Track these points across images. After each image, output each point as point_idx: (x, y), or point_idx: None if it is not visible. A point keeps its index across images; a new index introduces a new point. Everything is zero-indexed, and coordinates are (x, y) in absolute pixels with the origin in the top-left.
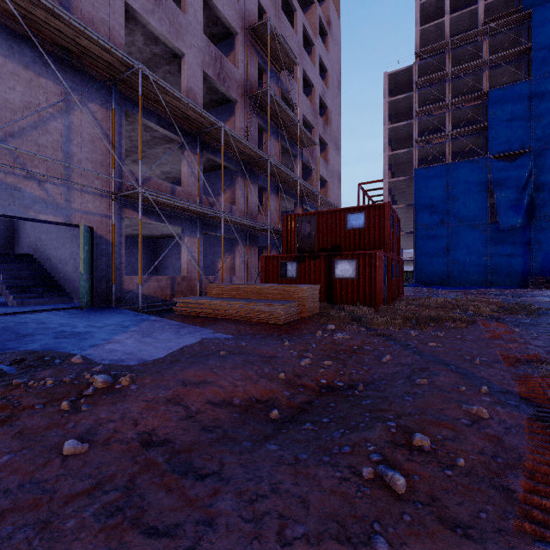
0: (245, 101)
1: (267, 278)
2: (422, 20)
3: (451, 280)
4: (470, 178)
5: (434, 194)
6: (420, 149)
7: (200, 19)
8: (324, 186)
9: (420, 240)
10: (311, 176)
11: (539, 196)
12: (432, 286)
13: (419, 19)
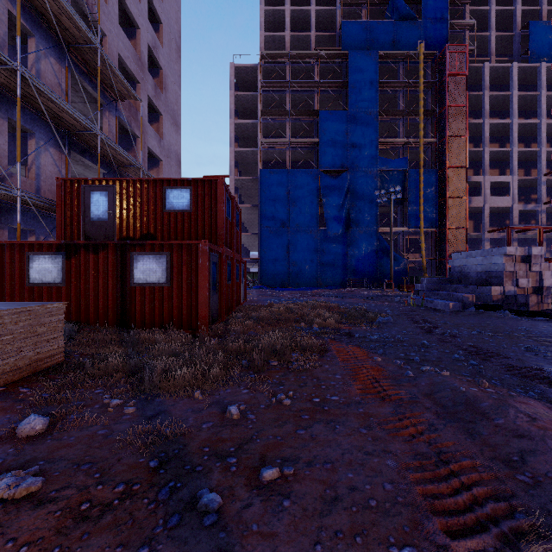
0: None
1: (0, 284)
2: (266, 28)
3: (291, 281)
4: (306, 187)
5: (277, 197)
6: (265, 151)
7: None
8: (157, 166)
9: (265, 241)
10: (136, 146)
11: (353, 210)
12: (275, 288)
13: (264, 25)
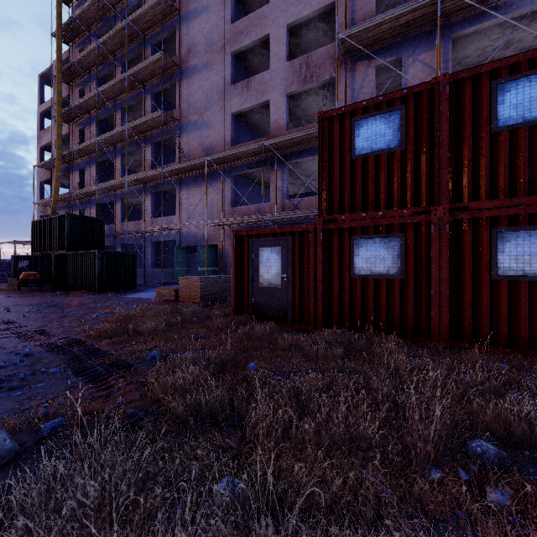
0: (347, 65)
1: None
2: None
3: None
4: None
5: None
6: None
7: (283, 54)
8: None
9: None
10: None
11: None
12: None
13: None
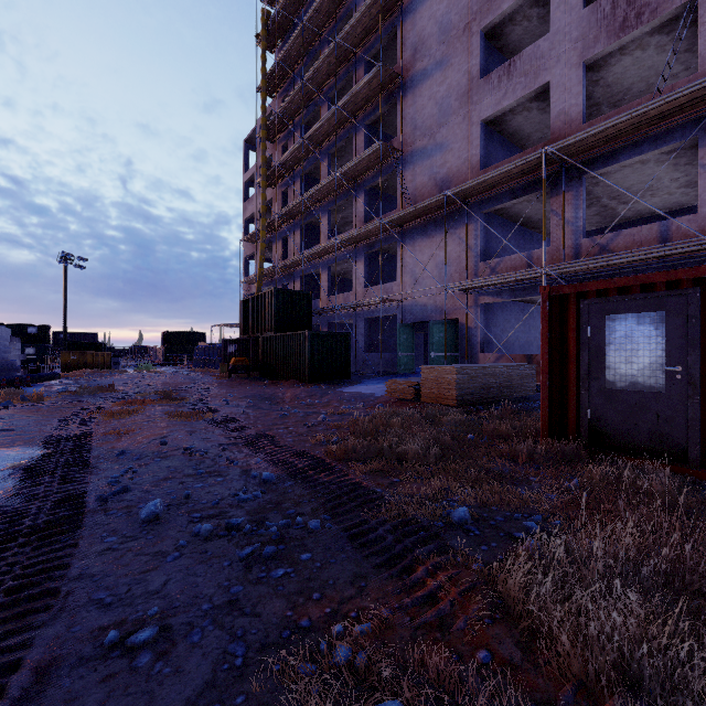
0: None
1: None
2: None
3: None
4: None
5: None
6: None
7: None
8: None
9: None
10: None
11: None
12: None
13: None
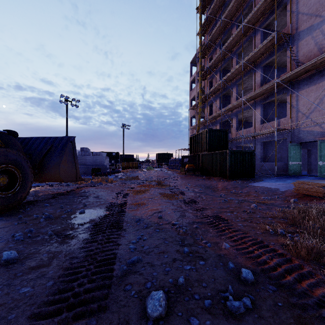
0: None
1: None
2: None
3: None
4: None
5: None
6: None
7: None
8: None
9: None
10: None
11: None
12: None
13: None
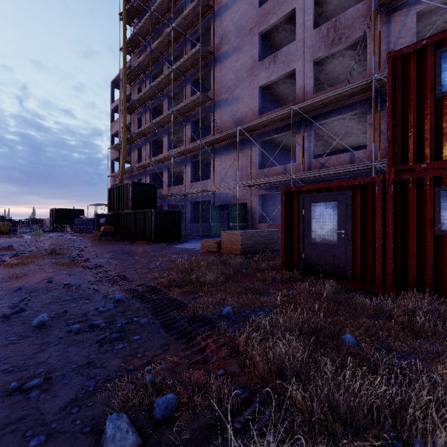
0: (381, 19)
1: None
2: None
3: None
4: None
5: None
6: None
7: (310, 23)
8: None
9: None
10: None
11: None
12: None
13: None
